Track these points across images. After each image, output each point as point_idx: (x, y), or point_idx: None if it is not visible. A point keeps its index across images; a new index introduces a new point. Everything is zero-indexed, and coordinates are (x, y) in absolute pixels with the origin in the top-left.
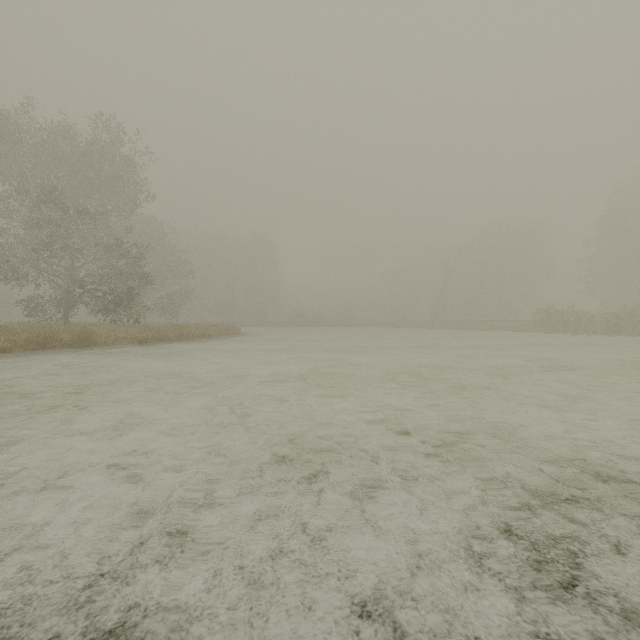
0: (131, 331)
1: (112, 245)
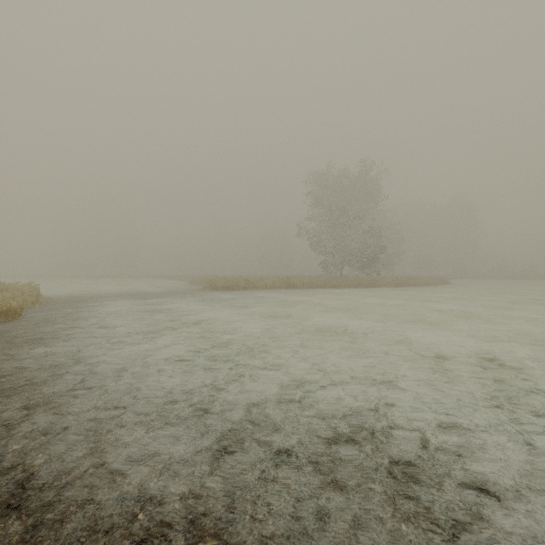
0: (386, 280)
1: (367, 231)
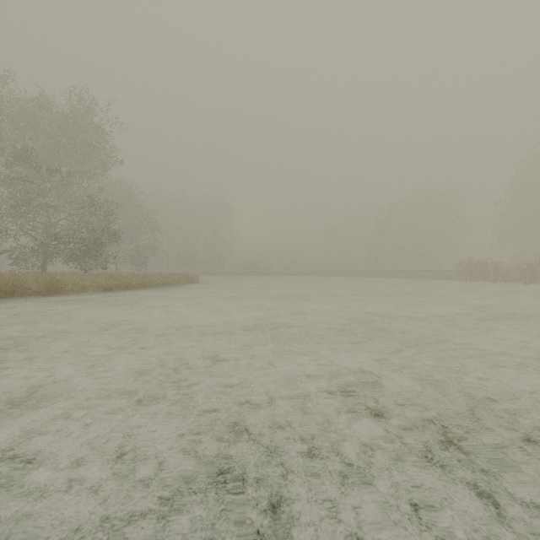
0: (98, 280)
1: (84, 203)
